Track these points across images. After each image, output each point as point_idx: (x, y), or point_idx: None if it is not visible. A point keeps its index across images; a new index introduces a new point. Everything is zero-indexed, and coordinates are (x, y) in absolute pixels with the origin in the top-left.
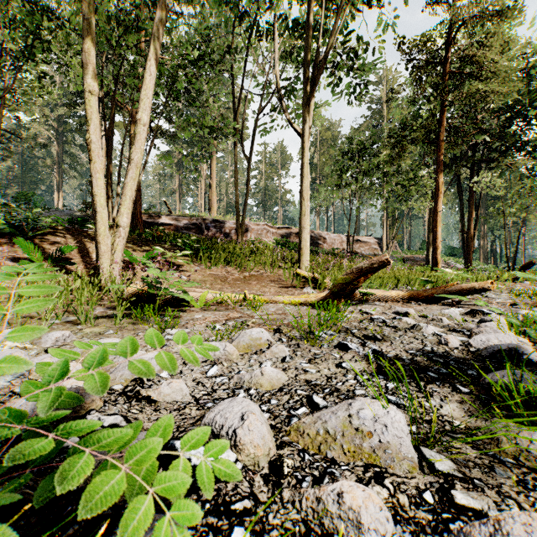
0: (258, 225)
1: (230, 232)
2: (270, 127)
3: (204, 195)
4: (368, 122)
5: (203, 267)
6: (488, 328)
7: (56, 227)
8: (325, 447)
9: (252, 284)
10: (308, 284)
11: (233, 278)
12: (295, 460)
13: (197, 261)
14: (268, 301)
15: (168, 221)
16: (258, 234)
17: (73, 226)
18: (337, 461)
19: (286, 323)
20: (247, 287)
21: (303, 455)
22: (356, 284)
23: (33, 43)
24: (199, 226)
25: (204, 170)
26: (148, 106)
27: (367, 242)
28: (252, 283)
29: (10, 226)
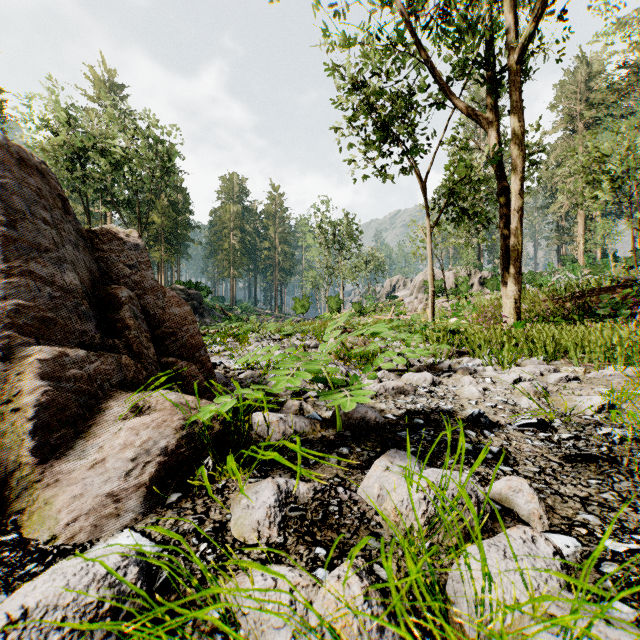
0: None
1: None
2: None
3: None
4: None
5: None
6: (513, 534)
7: None
8: None
9: None
10: None
11: None
12: None
13: None
14: None
15: None
16: None
17: None
18: None
19: None
20: None
21: None
22: None
23: None
24: None
25: None
26: None
27: None
28: None
29: None
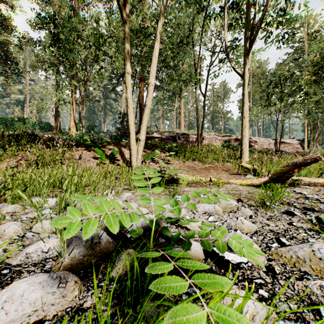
0: (210, 135)
1: (192, 140)
2: (218, 73)
3: (175, 119)
4: (291, 57)
5: (180, 161)
6: None
7: (108, 142)
8: (298, 265)
9: (211, 171)
10: (249, 172)
11: (199, 168)
12: (281, 268)
13: (177, 158)
14: (225, 182)
15: (157, 136)
16: (210, 141)
17: (115, 141)
18: (308, 273)
19: (244, 196)
20: (209, 173)
21: (284, 266)
22: (291, 173)
23: (100, 53)
24: (174, 138)
25: (175, 104)
26: (154, 75)
27: (290, 143)
28: (211, 171)
29: (91, 142)
